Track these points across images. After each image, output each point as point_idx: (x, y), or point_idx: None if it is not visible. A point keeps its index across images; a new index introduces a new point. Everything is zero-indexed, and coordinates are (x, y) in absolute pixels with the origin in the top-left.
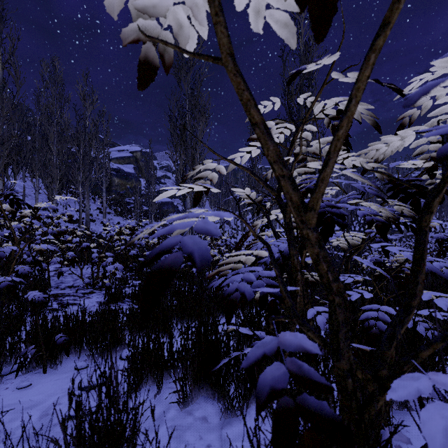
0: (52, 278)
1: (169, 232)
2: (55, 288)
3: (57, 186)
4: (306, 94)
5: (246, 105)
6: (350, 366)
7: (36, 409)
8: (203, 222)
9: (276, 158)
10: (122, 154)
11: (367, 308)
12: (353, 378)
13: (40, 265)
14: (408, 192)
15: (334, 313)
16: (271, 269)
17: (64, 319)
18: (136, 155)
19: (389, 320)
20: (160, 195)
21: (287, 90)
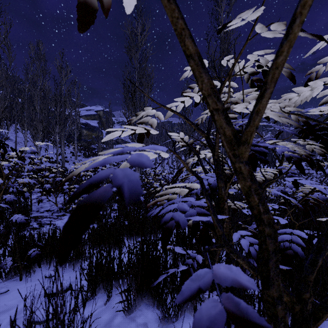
0: (34, 204)
1: (103, 165)
2: (36, 211)
3: (40, 136)
4: (229, 57)
5: (181, 35)
6: (292, 307)
7: (8, 313)
8: (137, 155)
9: (210, 91)
10: (89, 112)
11: (281, 231)
12: (283, 305)
13: (22, 195)
14: (317, 134)
15: (264, 243)
16: (199, 197)
17: (37, 237)
18: (100, 113)
19: (302, 242)
20: (107, 136)
21: (210, 64)
